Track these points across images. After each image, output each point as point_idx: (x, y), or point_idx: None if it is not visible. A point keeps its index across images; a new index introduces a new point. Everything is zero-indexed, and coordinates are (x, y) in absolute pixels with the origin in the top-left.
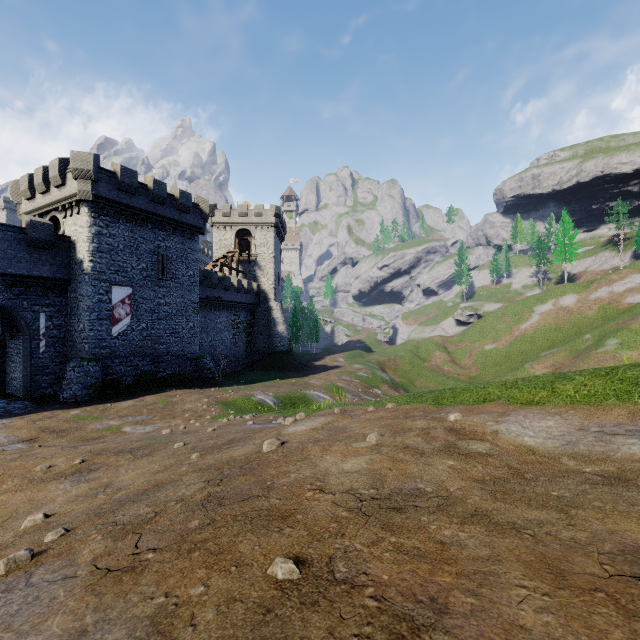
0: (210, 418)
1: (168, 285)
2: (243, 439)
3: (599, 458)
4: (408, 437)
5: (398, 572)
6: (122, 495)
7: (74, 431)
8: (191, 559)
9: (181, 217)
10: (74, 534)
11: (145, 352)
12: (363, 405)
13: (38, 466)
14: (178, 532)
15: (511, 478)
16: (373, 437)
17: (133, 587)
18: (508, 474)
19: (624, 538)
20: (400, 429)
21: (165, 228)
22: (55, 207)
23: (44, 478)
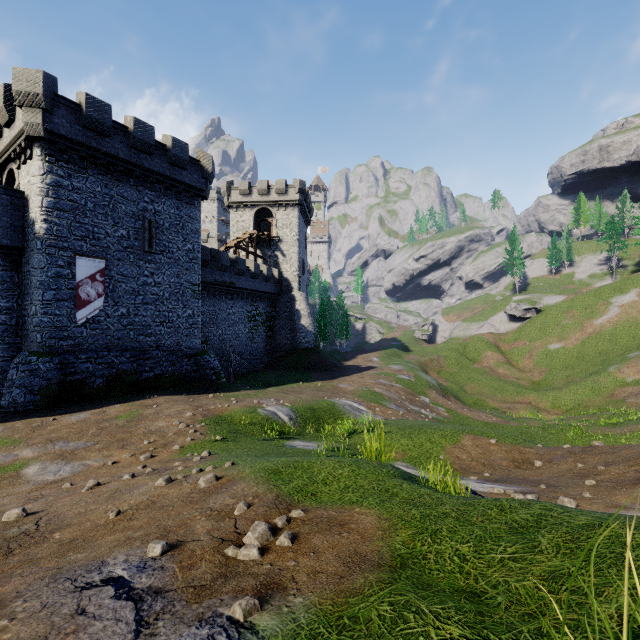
0: (178, 450)
1: (158, 260)
2: None
3: None
4: None
5: None
6: None
7: None
8: None
9: (175, 174)
10: None
11: (125, 345)
12: None
13: None
14: None
15: None
16: None
17: None
18: None
19: None
20: None
21: (154, 187)
22: (8, 155)
23: None
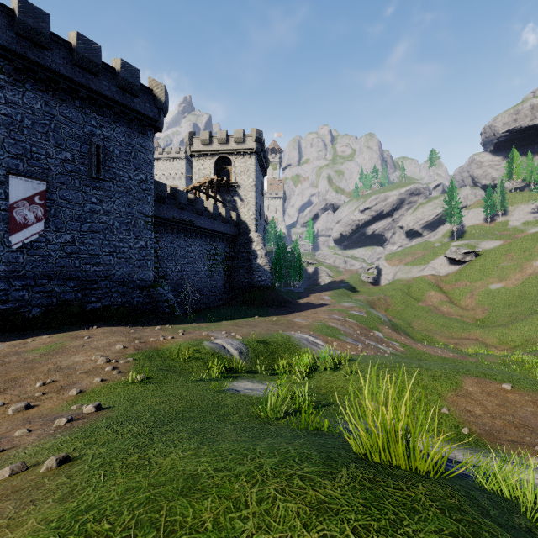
0: (72, 396)
1: (107, 188)
2: None
3: None
4: None
5: None
6: None
7: None
8: None
9: (125, 99)
10: None
11: (70, 274)
12: None
13: None
14: None
15: None
16: None
17: None
18: None
19: None
20: None
21: (102, 111)
22: None
23: None
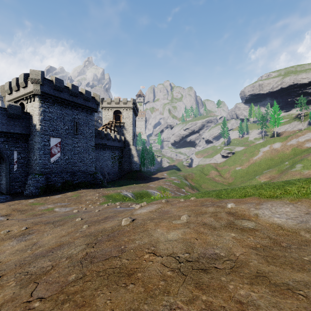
0: (99, 204)
1: (79, 137)
2: (112, 217)
3: None
4: (205, 217)
5: None
6: (39, 251)
7: (29, 210)
8: (62, 310)
9: (86, 103)
10: (1, 280)
11: (67, 170)
12: (177, 198)
13: (2, 231)
14: (60, 284)
15: (273, 246)
16: (184, 217)
17: None
18: (270, 243)
19: None
20: (199, 212)
21: (77, 109)
22: (22, 98)
23: (4, 238)
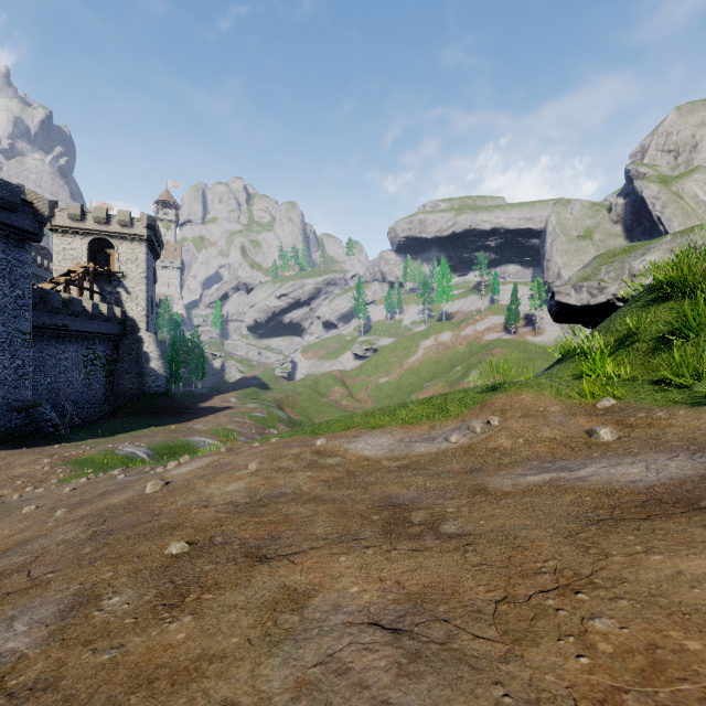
0: (57, 482)
1: None
2: (119, 489)
3: (403, 457)
4: (283, 461)
5: (256, 532)
6: None
7: None
8: (95, 566)
9: (2, 216)
10: None
11: None
12: (250, 442)
13: None
14: (73, 558)
15: (346, 477)
16: (254, 465)
17: (45, 591)
18: (345, 475)
19: (386, 493)
20: (278, 457)
21: None
22: None
23: None
